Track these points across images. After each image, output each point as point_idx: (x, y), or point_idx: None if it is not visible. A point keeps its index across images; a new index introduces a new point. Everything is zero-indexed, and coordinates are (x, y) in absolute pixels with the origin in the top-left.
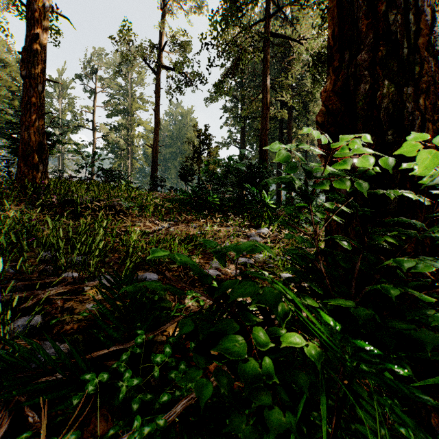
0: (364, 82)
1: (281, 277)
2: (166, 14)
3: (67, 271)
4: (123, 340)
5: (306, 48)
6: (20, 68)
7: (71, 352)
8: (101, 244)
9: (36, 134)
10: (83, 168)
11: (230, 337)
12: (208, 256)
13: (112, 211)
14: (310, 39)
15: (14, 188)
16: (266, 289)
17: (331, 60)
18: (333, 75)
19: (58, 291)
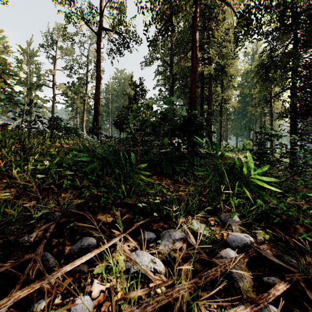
0: None
1: None
2: None
3: None
4: None
5: (231, 8)
6: None
7: None
8: None
9: None
10: (20, 116)
11: None
12: None
13: None
14: None
15: None
16: None
17: None
18: None
19: None
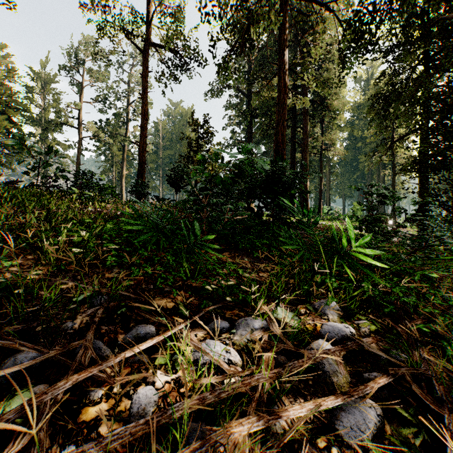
0: None
1: None
2: None
3: None
4: None
5: (335, 15)
6: None
7: None
8: None
9: None
10: (35, 169)
11: None
12: None
13: None
14: (340, 3)
15: None
16: None
17: None
18: None
19: None
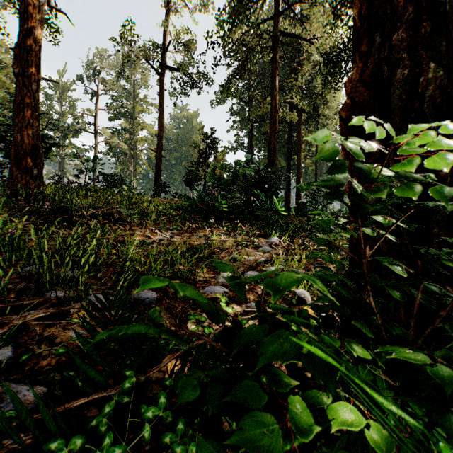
0: (402, 67)
1: (296, 294)
2: (170, 12)
3: (53, 290)
4: (107, 384)
5: (316, 47)
6: (13, 66)
7: (44, 398)
8: (92, 258)
9: (30, 136)
10: (83, 173)
11: (247, 426)
12: (214, 269)
13: (111, 219)
14: (321, 38)
15: (5, 194)
16: (306, 357)
17: (358, 44)
18: (360, 62)
19: (37, 316)
